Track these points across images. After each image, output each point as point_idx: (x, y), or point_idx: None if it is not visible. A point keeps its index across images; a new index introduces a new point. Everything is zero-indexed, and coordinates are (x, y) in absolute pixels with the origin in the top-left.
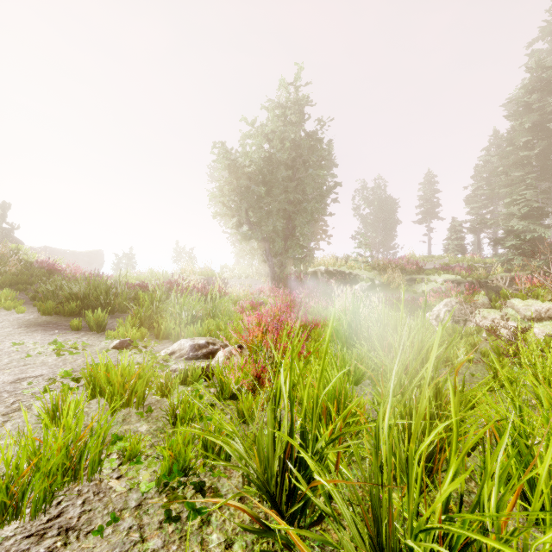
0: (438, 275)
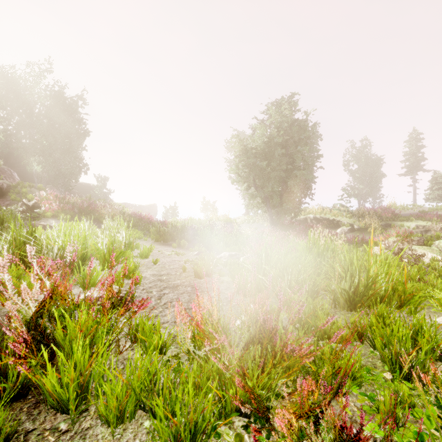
0: (411, 221)
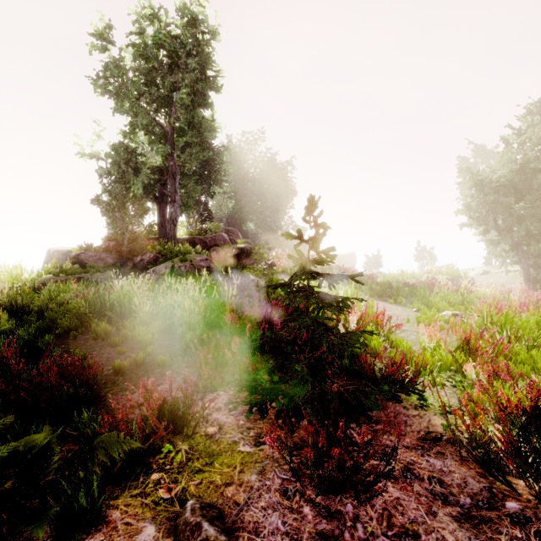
0: None
